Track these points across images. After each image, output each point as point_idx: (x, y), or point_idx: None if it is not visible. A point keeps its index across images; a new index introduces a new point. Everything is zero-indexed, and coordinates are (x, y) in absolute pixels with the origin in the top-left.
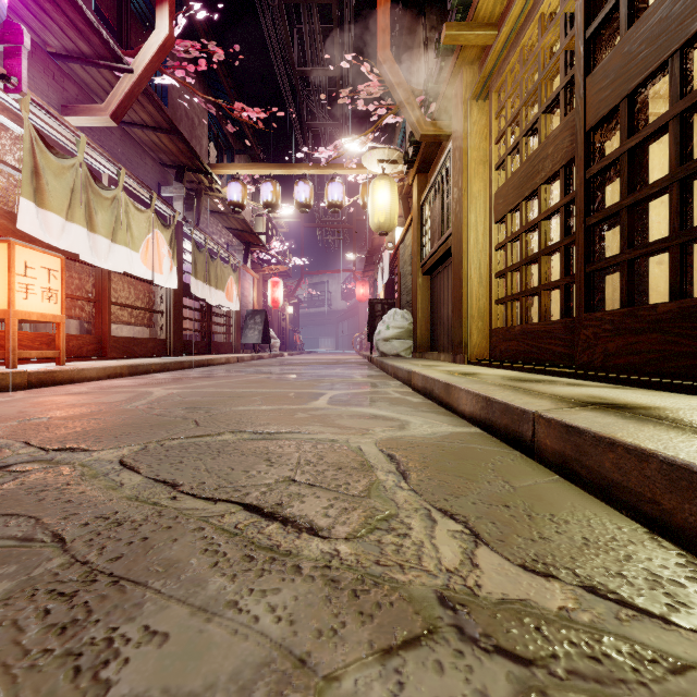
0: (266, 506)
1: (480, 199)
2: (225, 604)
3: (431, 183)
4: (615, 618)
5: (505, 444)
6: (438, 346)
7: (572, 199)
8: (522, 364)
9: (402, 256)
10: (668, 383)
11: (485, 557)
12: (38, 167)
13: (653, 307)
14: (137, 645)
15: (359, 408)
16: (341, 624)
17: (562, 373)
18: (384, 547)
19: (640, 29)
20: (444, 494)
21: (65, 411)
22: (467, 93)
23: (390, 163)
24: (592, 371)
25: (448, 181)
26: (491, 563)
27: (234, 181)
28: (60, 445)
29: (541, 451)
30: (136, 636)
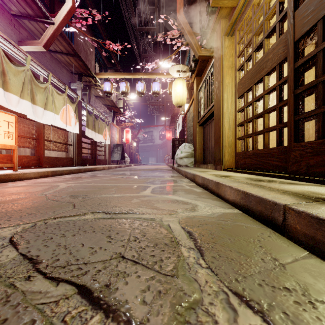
0: (96, 289)
1: (229, 86)
2: None
3: (203, 80)
4: None
5: (260, 223)
6: (206, 161)
7: (283, 81)
8: (254, 171)
9: (188, 118)
10: None
11: None
12: (4, 70)
13: None
14: None
15: (168, 196)
16: None
17: (279, 176)
18: None
19: None
20: (234, 273)
21: (4, 197)
22: (223, 32)
23: (182, 72)
24: (299, 175)
25: (212, 78)
26: None
27: (107, 81)
28: None
29: (291, 232)
30: None
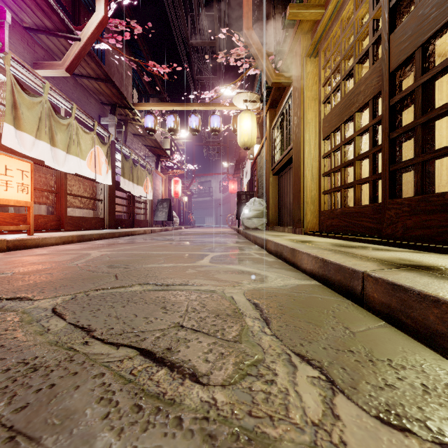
0: (158, 351)
1: (312, 124)
2: None
3: (279, 114)
4: None
5: (339, 294)
6: (283, 222)
7: (378, 121)
8: (342, 234)
9: (259, 163)
10: None
11: (343, 406)
12: (16, 102)
13: (442, 195)
14: None
15: (232, 266)
16: None
17: (372, 241)
18: (255, 395)
19: None
20: (300, 339)
21: (26, 267)
22: (303, 53)
23: (251, 102)
24: (395, 240)
25: (290, 112)
26: (350, 414)
27: (149, 114)
28: (13, 295)
29: (369, 302)
30: None
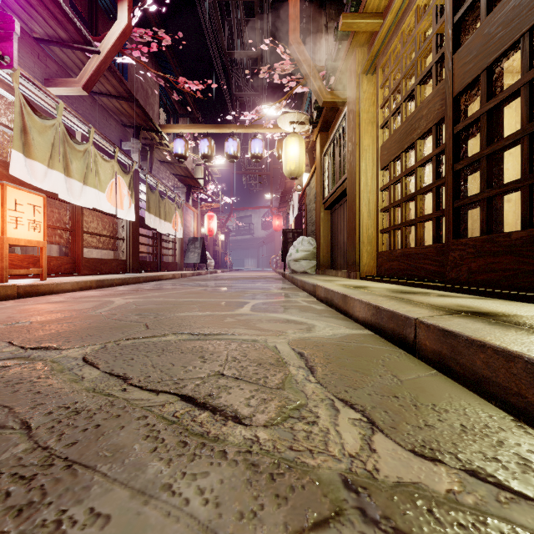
0: (199, 397)
1: (369, 151)
2: (161, 487)
3: (331, 139)
4: (496, 500)
5: (392, 344)
6: (336, 265)
7: (442, 150)
8: (402, 279)
9: (308, 196)
10: (520, 295)
11: (380, 442)
12: (26, 126)
13: (508, 235)
14: (82, 527)
15: (275, 314)
16: (260, 506)
17: (434, 286)
18: (296, 433)
19: (498, 15)
20: (345, 387)
21: (44, 316)
22: (359, 68)
23: (299, 124)
24: (459, 285)
25: (344, 137)
26: (386, 448)
27: (179, 138)
28: (36, 345)
29: (422, 350)
30: (82, 518)
